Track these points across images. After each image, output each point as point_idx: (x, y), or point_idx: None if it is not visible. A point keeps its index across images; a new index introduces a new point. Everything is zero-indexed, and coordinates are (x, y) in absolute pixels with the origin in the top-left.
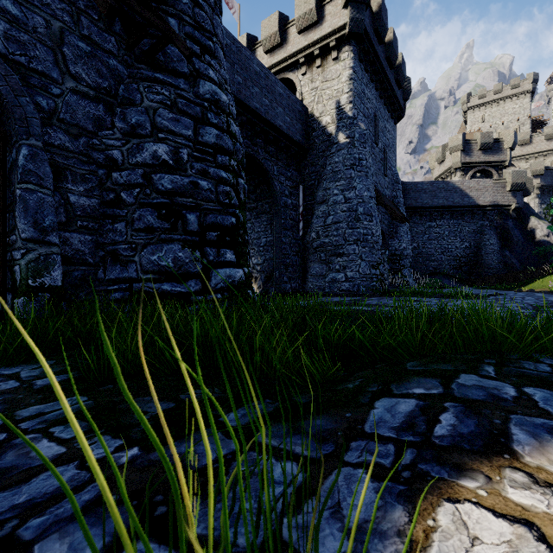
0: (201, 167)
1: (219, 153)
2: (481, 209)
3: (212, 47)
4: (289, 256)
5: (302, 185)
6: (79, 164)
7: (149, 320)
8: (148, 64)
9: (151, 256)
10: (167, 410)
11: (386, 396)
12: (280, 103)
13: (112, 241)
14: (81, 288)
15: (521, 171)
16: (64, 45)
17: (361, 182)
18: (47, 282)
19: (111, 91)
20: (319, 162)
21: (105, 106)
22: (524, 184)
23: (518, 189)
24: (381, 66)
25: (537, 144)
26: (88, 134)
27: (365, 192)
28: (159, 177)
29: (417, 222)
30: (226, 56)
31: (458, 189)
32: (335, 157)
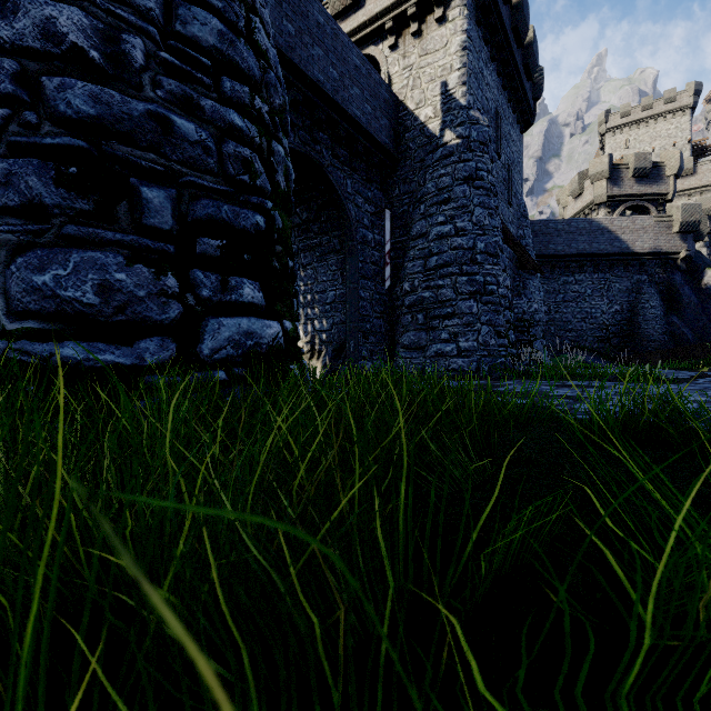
0: (181, 89)
1: (229, 78)
2: (638, 258)
3: None
4: (370, 318)
5: (390, 209)
6: None
7: None
8: None
9: (35, 274)
10: None
11: None
12: (356, 80)
13: None
14: None
15: (694, 205)
16: None
17: (480, 205)
18: None
19: None
20: (415, 178)
21: None
22: (699, 223)
23: (689, 230)
24: (506, 38)
25: (704, 175)
26: None
27: (486, 219)
28: (60, 84)
29: (548, 276)
30: None
31: (605, 230)
32: (440, 168)
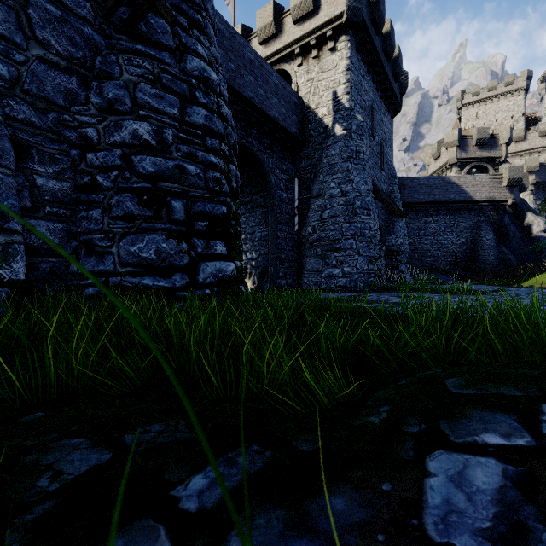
0: (188, 149)
1: (209, 136)
2: (478, 205)
3: (201, 22)
4: (285, 251)
5: (298, 178)
6: (47, 142)
7: (119, 319)
8: (128, 35)
9: (131, 246)
10: (93, 470)
11: (440, 446)
12: (275, 93)
13: (87, 230)
14: (50, 282)
15: (518, 166)
16: (29, 6)
17: (358, 175)
18: (6, 275)
19: (85, 62)
20: (315, 155)
21: (79, 79)
22: (521, 179)
23: (514, 185)
24: (378, 57)
25: (532, 141)
26: (58, 109)
27: (362, 185)
28: (140, 159)
29: (413, 218)
30: (219, 42)
31: (454, 185)
32: (332, 150)
